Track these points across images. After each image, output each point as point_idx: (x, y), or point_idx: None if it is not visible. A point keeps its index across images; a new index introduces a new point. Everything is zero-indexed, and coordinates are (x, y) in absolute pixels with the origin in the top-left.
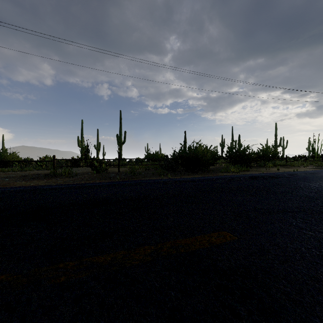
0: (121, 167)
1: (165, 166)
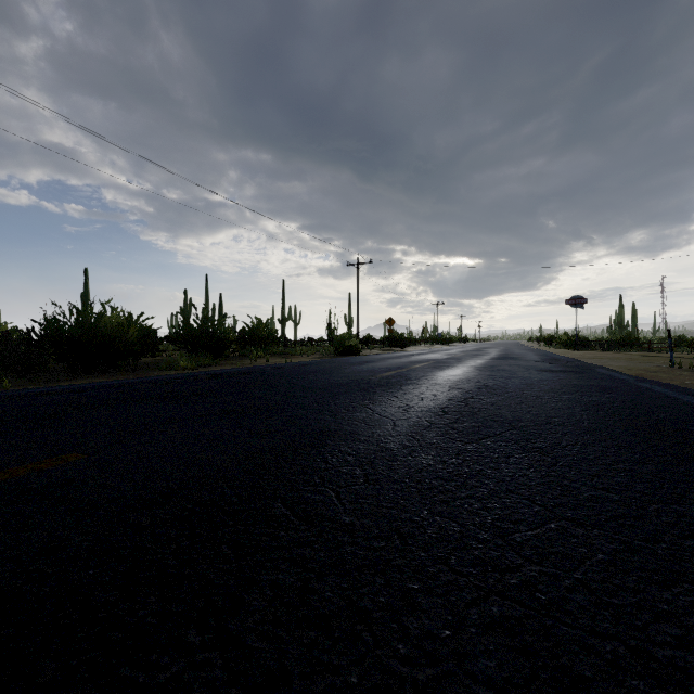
0: None
1: (1, 361)
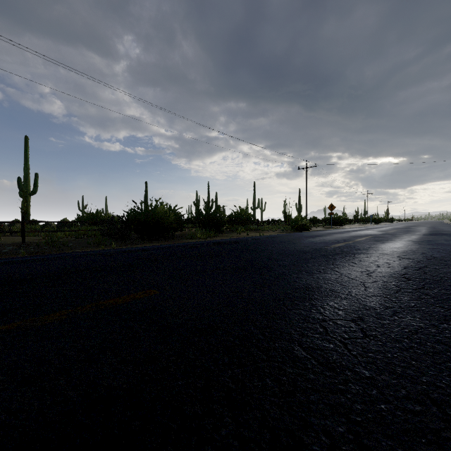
0: (29, 236)
1: (110, 233)
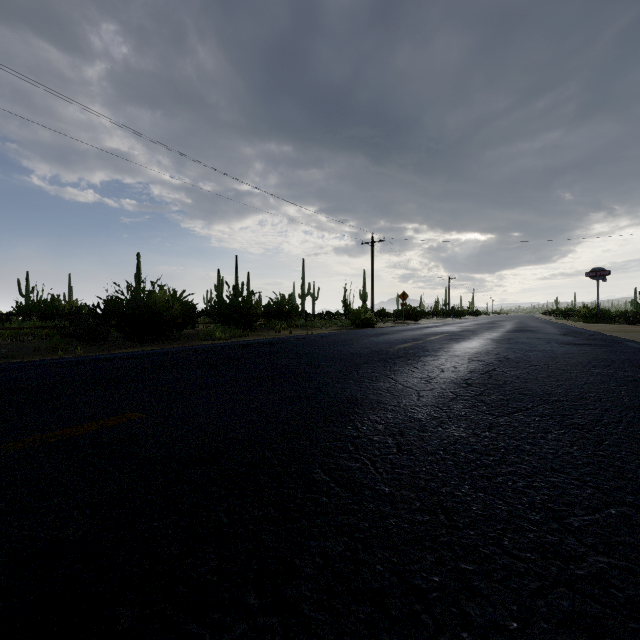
0: None
1: (74, 332)
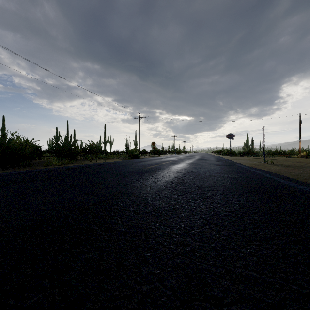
0: None
1: None
